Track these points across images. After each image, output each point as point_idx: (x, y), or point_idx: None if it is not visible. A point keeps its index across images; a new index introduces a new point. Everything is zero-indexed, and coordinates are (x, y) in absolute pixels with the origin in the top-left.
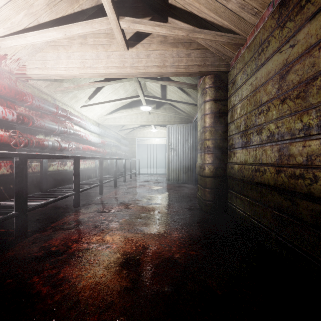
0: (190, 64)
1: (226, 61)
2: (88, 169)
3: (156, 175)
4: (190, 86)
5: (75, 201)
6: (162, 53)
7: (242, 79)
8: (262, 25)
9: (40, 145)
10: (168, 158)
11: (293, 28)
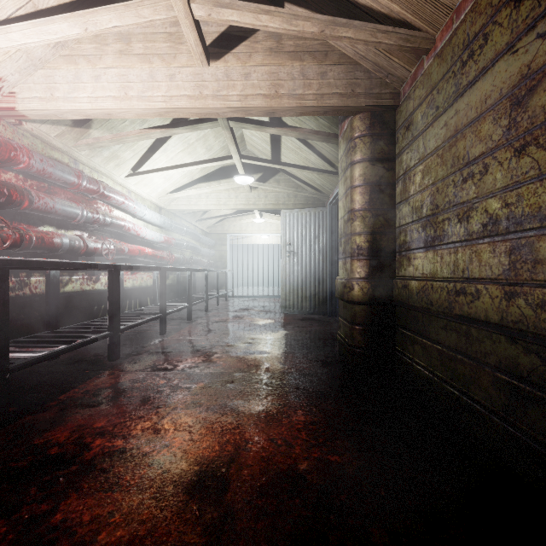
0: (325, 93)
1: (393, 87)
2: (140, 288)
3: (262, 299)
4: (324, 136)
5: (112, 348)
6: (273, 72)
7: (426, 118)
8: (469, 6)
9: (46, 244)
10: (283, 268)
11: None
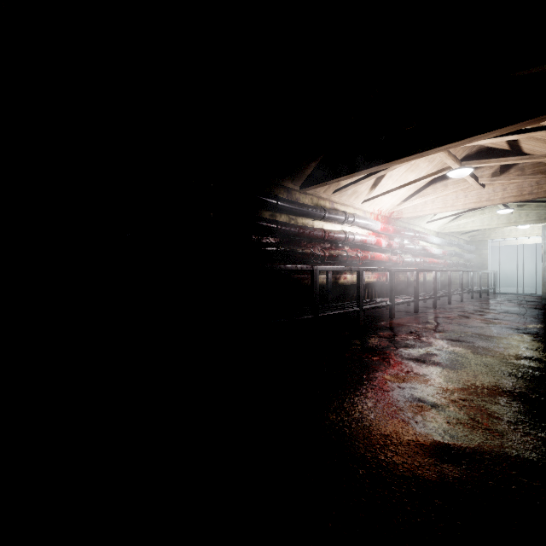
0: None
1: None
2: (428, 281)
3: (527, 296)
4: None
5: (434, 303)
6: (519, 185)
7: None
8: None
9: (407, 262)
10: (544, 269)
11: None
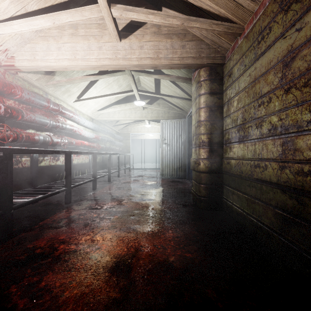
0: (184, 56)
1: (222, 53)
2: (81, 164)
3: (150, 170)
4: (184, 79)
5: (67, 197)
6: (155, 45)
7: (239, 71)
8: (262, 12)
9: (31, 139)
10: (162, 153)
11: (299, 10)
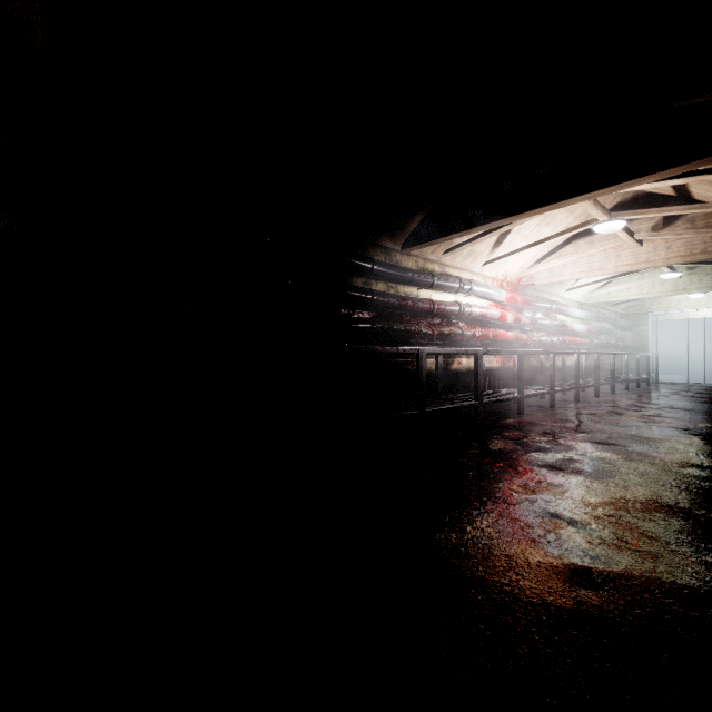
0: None
1: None
2: (569, 367)
3: (701, 387)
4: None
5: (576, 395)
6: (688, 242)
7: None
8: None
9: (540, 342)
10: None
11: None
